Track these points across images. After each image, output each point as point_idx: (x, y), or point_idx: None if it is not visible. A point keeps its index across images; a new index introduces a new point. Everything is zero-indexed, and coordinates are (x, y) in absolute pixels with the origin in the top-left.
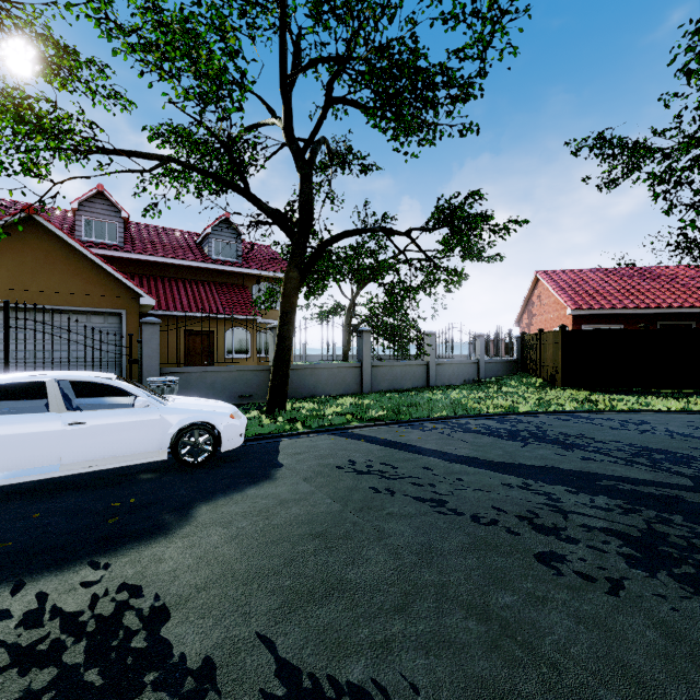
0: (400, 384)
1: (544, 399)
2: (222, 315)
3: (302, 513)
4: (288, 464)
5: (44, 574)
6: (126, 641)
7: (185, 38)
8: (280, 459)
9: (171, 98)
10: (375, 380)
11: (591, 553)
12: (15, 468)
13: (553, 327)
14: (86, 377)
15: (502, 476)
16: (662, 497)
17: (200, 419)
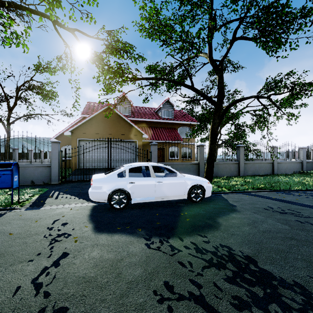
0: (258, 172)
1: None
2: (168, 141)
3: (271, 227)
4: (237, 205)
5: (185, 236)
6: (247, 266)
7: (182, 27)
8: (231, 203)
9: (169, 53)
10: (245, 170)
11: None
12: (142, 197)
13: None
14: (160, 165)
15: None
16: None
17: (198, 183)
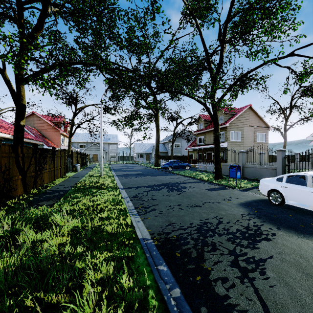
0: None
1: None
2: None
3: None
4: None
5: (269, 223)
6: (257, 236)
7: None
8: None
9: None
10: None
11: None
12: (296, 201)
13: None
14: None
15: None
16: None
17: None
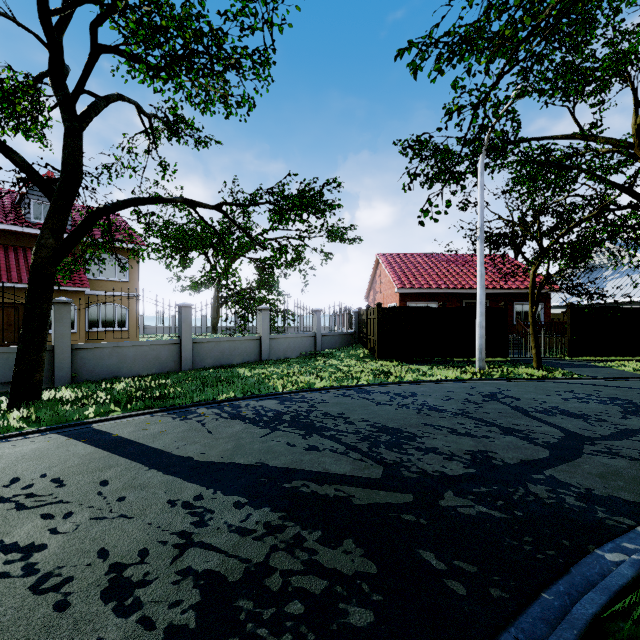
0: (229, 359)
1: (351, 372)
2: None
3: None
4: None
5: None
6: None
7: None
8: None
9: None
10: (198, 356)
11: (125, 637)
12: None
13: (388, 303)
14: None
15: (185, 486)
16: (331, 500)
17: None
